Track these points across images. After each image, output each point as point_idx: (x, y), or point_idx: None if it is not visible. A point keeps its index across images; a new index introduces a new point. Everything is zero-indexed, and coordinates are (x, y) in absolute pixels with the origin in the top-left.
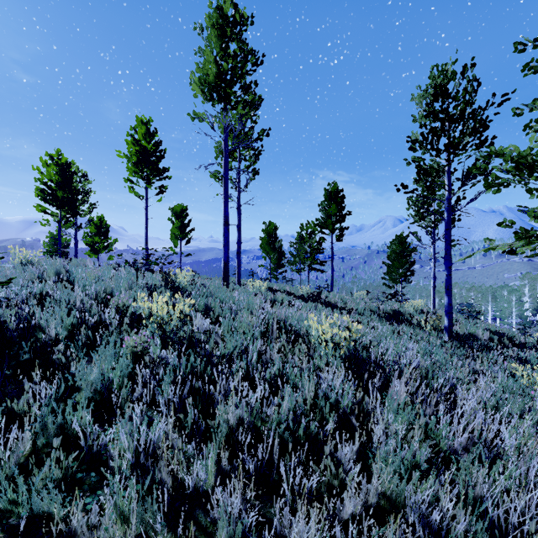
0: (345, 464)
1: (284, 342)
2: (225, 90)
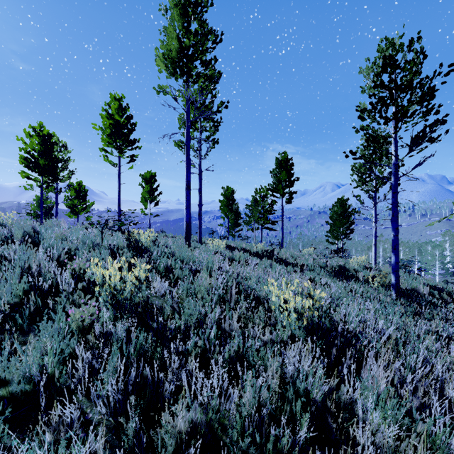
0: None
1: (244, 309)
2: (187, 64)
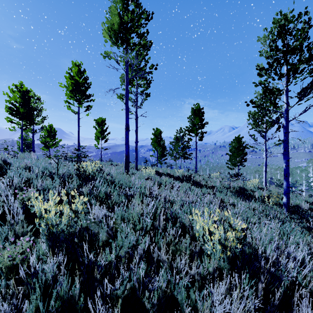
0: None
1: (171, 238)
2: (126, 34)
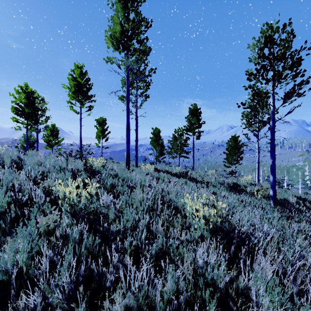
0: None
1: (166, 216)
2: (127, 42)
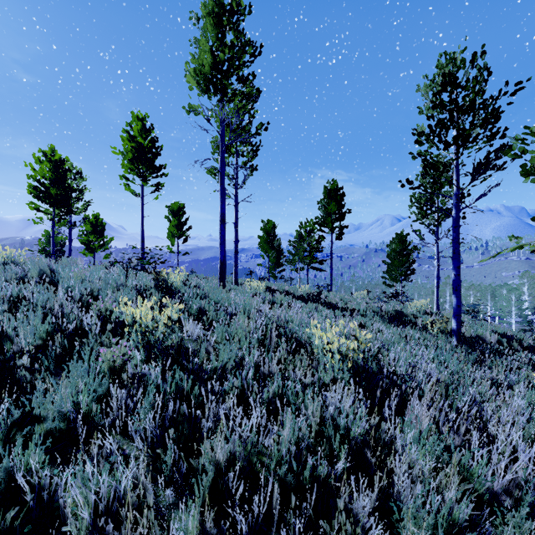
0: (362, 520)
1: (284, 352)
2: (221, 81)
